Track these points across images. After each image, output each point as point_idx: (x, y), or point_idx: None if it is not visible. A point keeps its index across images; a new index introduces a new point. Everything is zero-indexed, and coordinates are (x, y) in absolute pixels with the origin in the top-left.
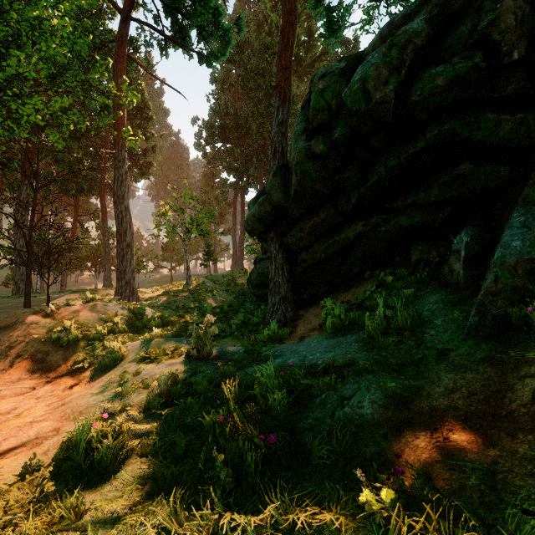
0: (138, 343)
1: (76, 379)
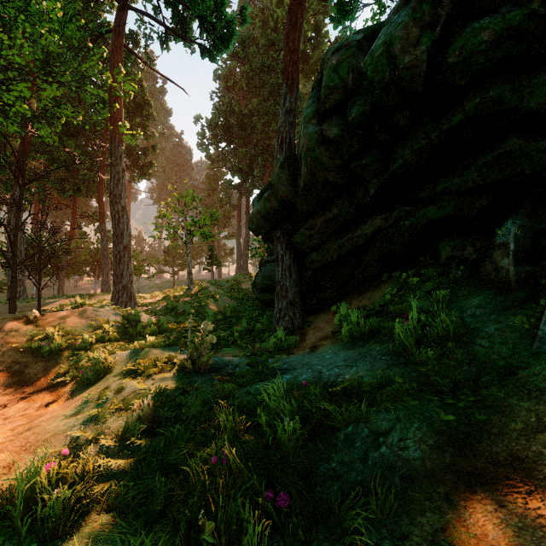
0: (127, 353)
1: (55, 395)
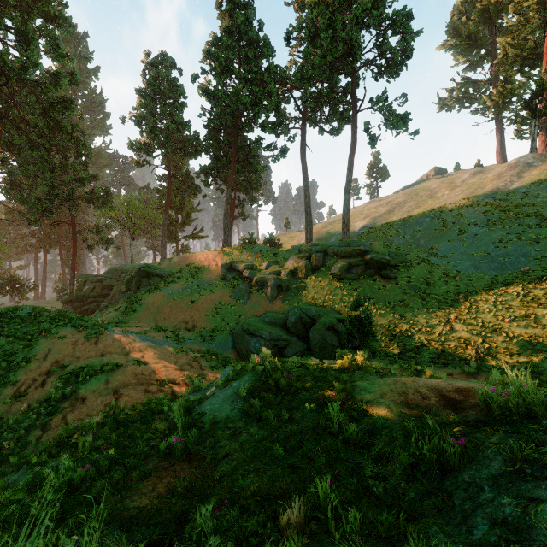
0: None
1: None
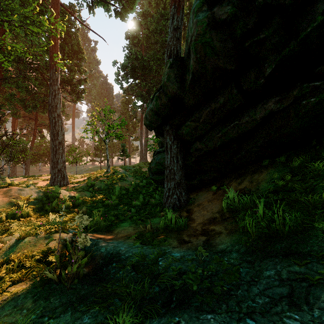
0: (15, 238)
1: None
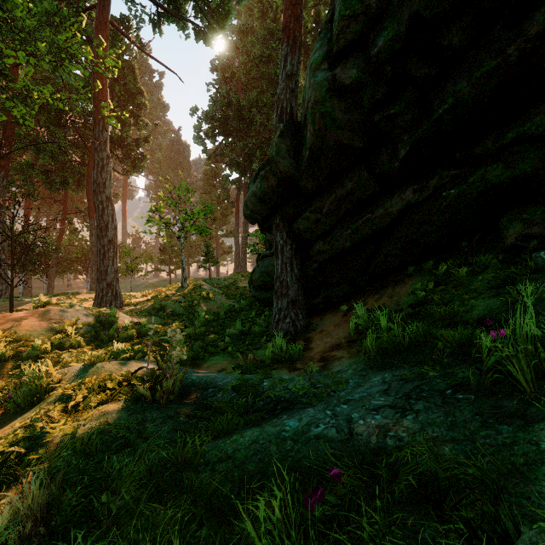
0: (78, 367)
1: None
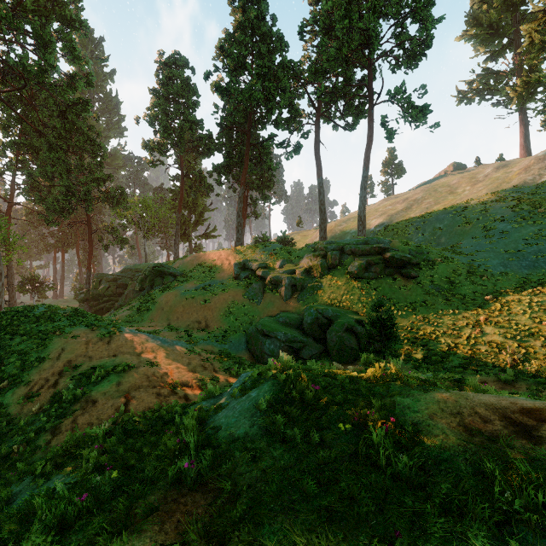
0: None
1: None
